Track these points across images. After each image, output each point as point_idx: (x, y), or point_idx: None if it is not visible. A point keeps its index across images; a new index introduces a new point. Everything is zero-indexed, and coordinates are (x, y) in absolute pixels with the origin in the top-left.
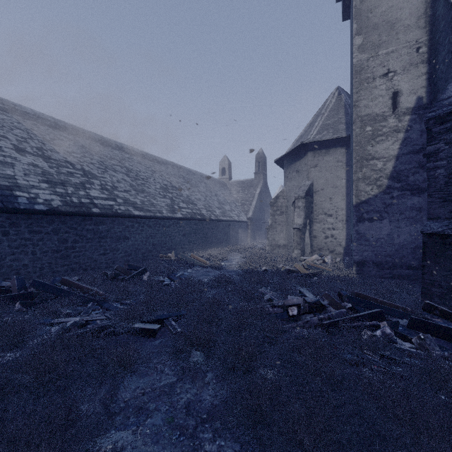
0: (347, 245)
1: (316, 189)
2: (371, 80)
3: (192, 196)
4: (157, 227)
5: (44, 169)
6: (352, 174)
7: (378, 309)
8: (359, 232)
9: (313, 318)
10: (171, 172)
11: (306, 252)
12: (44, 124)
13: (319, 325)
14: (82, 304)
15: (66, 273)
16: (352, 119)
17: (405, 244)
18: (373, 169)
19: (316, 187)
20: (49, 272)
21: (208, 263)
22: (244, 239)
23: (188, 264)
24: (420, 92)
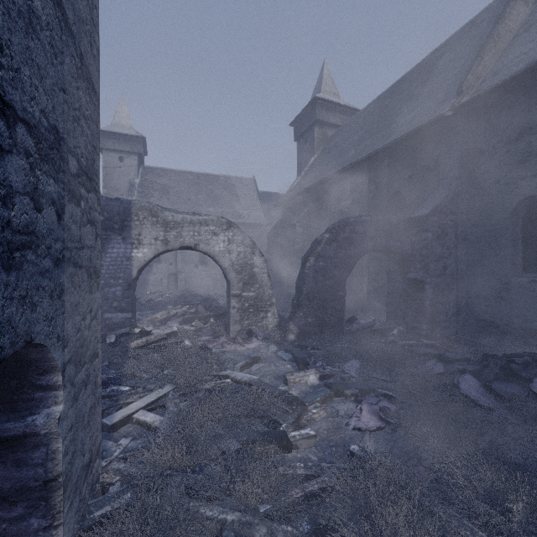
0: None
1: None
2: None
3: None
4: None
5: None
6: None
7: None
8: None
9: None
10: None
11: None
12: None
13: None
14: None
15: None
16: None
17: None
18: None
19: None
20: None
21: None
22: None
23: None
24: None
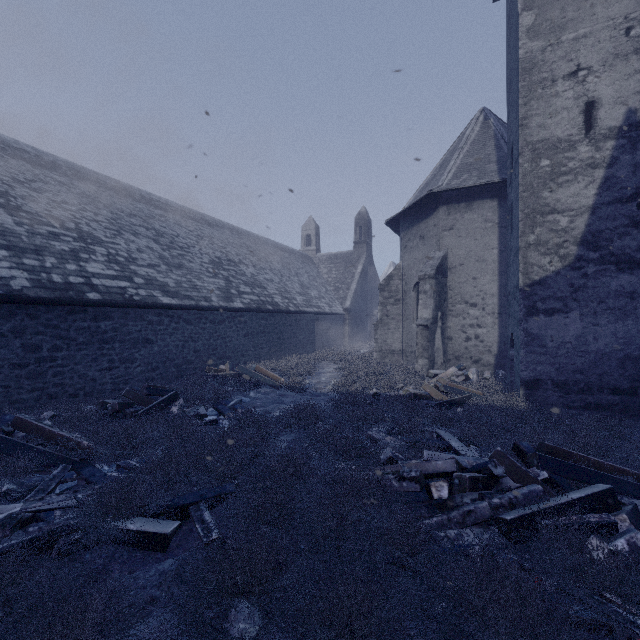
0: (501, 351)
1: (451, 264)
2: (550, 84)
3: (260, 276)
4: (201, 323)
5: (5, 227)
6: (517, 238)
7: (605, 486)
8: (529, 333)
9: (479, 504)
10: (229, 239)
11: (436, 362)
12: (19, 157)
13: (492, 519)
14: (44, 468)
15: (39, 403)
16: (517, 149)
17: (608, 352)
18: (552, 229)
19: (452, 261)
20: (4, 403)
21: (283, 380)
22: (339, 341)
23: (250, 383)
24: (632, 101)
